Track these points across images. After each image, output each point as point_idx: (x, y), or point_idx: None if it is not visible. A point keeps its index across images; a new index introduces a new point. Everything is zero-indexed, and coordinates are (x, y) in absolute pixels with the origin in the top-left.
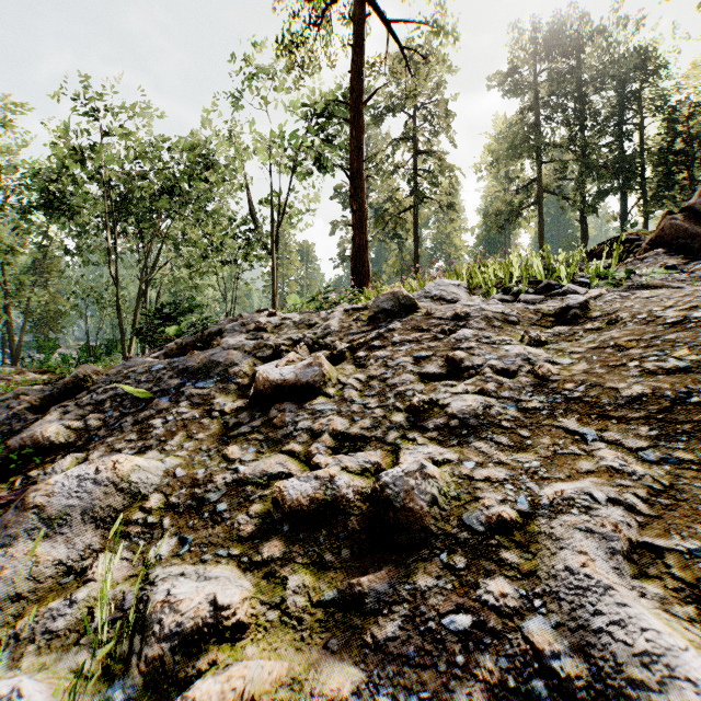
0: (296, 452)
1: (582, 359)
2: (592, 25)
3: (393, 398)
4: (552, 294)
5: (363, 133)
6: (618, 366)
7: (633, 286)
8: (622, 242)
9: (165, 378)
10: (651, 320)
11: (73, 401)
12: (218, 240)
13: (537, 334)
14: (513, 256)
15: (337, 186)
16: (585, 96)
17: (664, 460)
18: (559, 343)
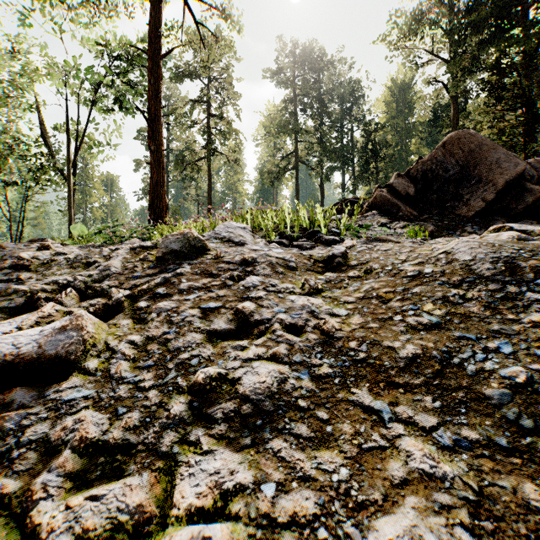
0: (6, 497)
1: (355, 311)
2: (327, 56)
3: (175, 369)
4: (316, 240)
5: (160, 82)
6: (386, 320)
7: (370, 238)
8: (351, 203)
9: None
10: (396, 272)
11: None
12: (0, 158)
13: (315, 282)
14: (285, 207)
15: (141, 129)
16: (323, 102)
17: (458, 444)
18: (332, 290)
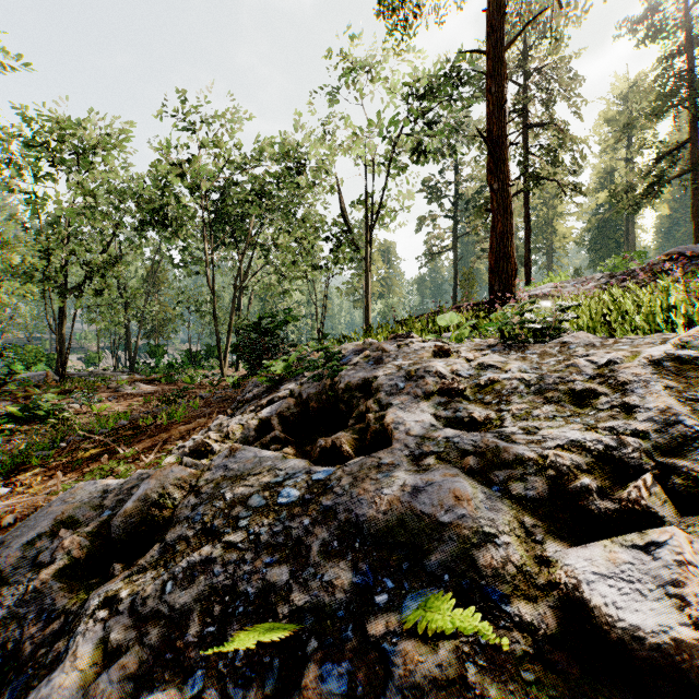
0: None
1: None
2: None
3: None
4: None
5: (505, 86)
6: None
7: None
8: None
9: (314, 552)
10: None
11: (134, 571)
12: (308, 244)
13: None
14: None
15: (424, 179)
16: None
17: None
18: None
